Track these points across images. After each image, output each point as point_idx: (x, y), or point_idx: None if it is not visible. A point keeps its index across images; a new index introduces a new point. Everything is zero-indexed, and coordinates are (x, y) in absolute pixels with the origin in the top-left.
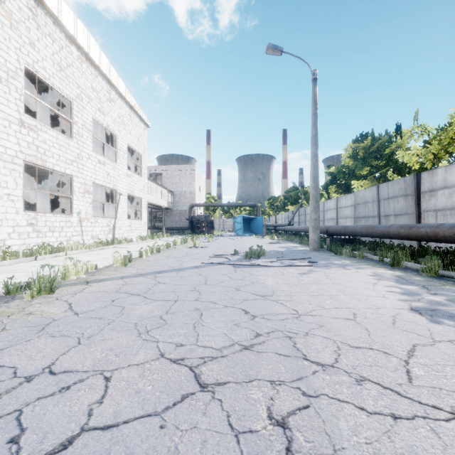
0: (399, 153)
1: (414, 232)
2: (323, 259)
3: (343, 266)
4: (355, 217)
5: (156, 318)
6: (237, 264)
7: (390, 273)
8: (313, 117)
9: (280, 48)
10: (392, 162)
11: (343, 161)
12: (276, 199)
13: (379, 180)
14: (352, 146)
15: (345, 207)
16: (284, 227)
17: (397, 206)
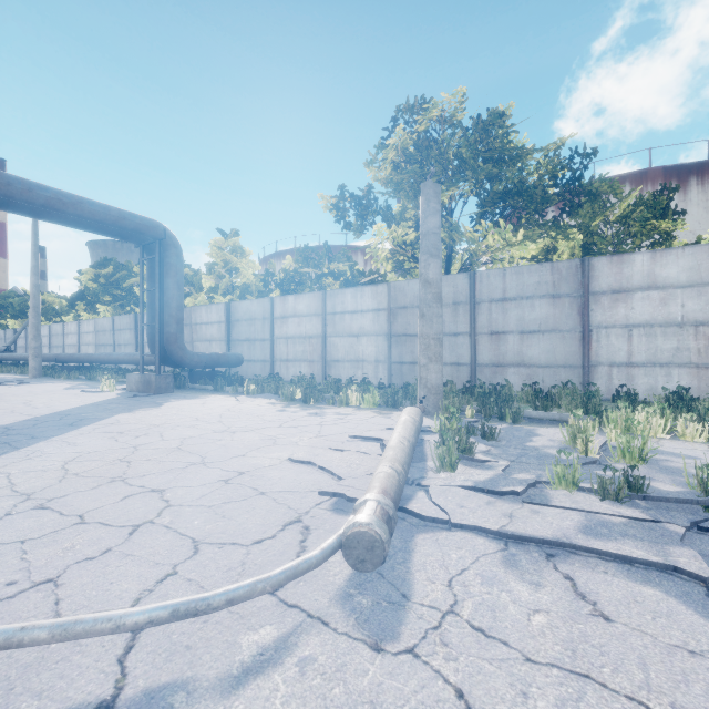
0: (136, 289)
1: (111, 358)
2: (39, 381)
3: (52, 383)
4: (96, 345)
5: None
6: None
7: (81, 383)
8: (34, 248)
9: None
10: (133, 294)
11: (86, 282)
12: None
13: (125, 309)
14: (94, 270)
15: (87, 333)
16: None
17: (126, 337)
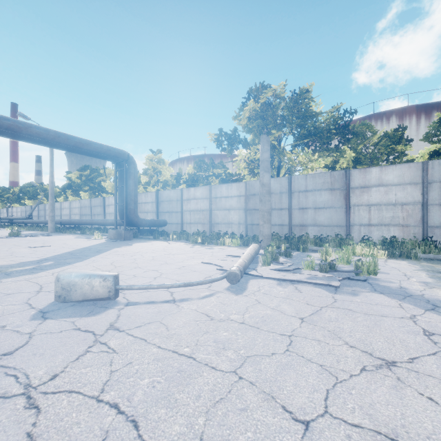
0: (103, 183)
1: (93, 222)
2: (56, 234)
3: (64, 235)
4: (80, 215)
5: (3, 243)
6: (11, 236)
7: (80, 235)
8: (51, 162)
9: (29, 118)
10: (101, 186)
11: (74, 179)
12: (7, 190)
13: (95, 194)
14: (79, 173)
15: (75, 208)
16: (23, 220)
17: (98, 210)
